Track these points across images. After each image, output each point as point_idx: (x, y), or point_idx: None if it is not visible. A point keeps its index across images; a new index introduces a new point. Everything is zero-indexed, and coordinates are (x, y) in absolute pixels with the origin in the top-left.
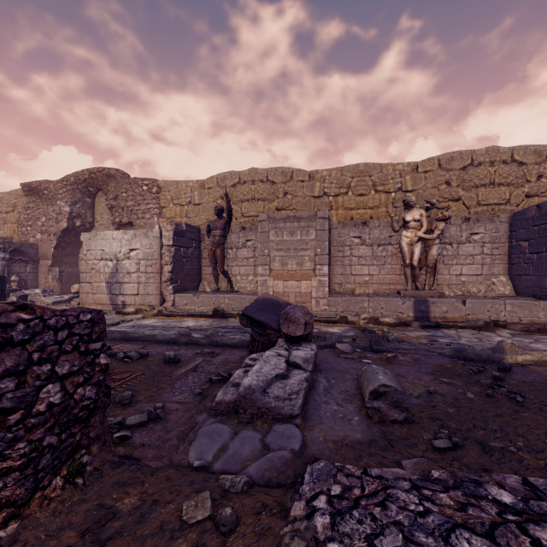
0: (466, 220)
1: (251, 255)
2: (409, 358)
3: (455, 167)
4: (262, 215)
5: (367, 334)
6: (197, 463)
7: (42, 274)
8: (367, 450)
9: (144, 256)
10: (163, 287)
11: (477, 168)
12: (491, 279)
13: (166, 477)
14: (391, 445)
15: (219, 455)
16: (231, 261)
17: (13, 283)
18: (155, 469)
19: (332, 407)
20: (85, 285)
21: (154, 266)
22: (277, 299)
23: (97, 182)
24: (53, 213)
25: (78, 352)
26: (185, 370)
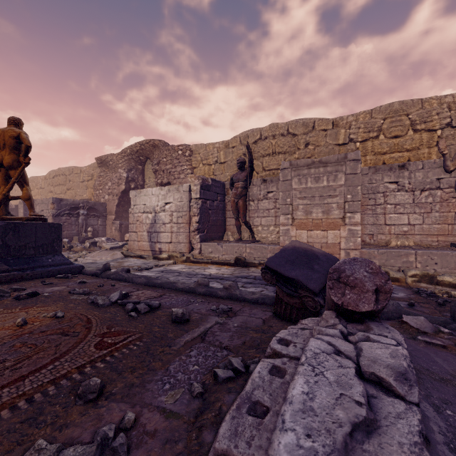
0: None
1: (272, 206)
2: None
3: None
4: (284, 163)
5: (424, 297)
6: None
7: (108, 226)
8: None
9: (175, 209)
10: (191, 236)
11: None
12: None
13: None
14: None
15: None
16: (252, 212)
17: (89, 232)
18: None
19: None
20: (133, 234)
21: (184, 217)
22: (311, 249)
23: (146, 152)
24: (116, 178)
25: None
26: (190, 337)
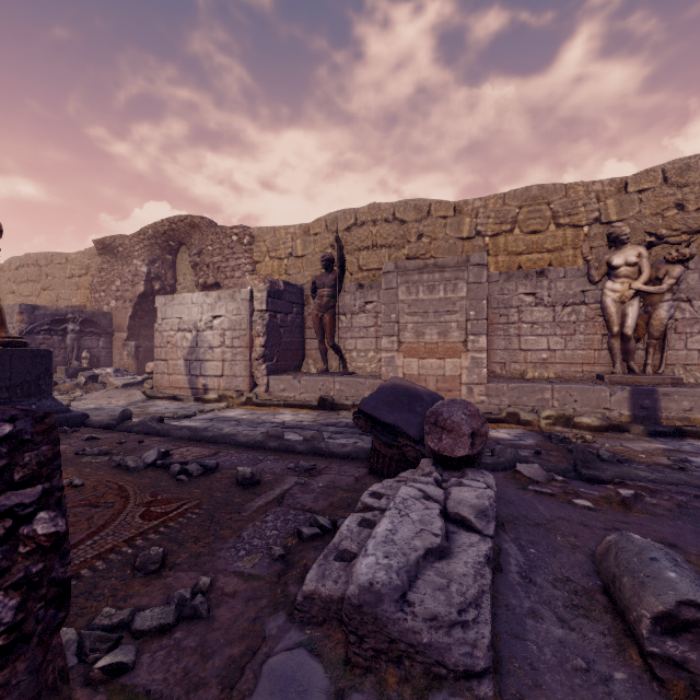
0: None
1: (372, 322)
2: (667, 501)
3: (694, 179)
4: (388, 265)
5: (556, 443)
6: None
7: (116, 350)
8: None
9: (229, 326)
10: (254, 366)
11: None
12: None
13: None
14: None
15: None
16: (344, 331)
17: (84, 360)
18: None
19: (551, 629)
20: (160, 363)
21: (242, 338)
22: (414, 387)
23: (179, 234)
24: (129, 274)
25: None
26: (264, 501)
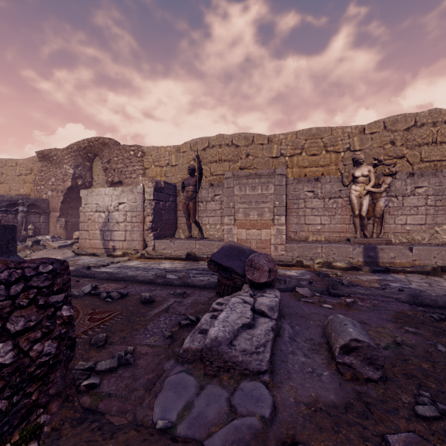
0: (410, 175)
1: (218, 207)
2: (368, 304)
3: (400, 128)
4: (228, 173)
5: (321, 277)
6: (160, 424)
7: (52, 224)
8: (344, 417)
9: (129, 209)
10: (145, 234)
11: (420, 129)
12: (434, 228)
13: (126, 441)
14: (369, 410)
15: (183, 414)
16: (201, 212)
17: (29, 230)
18: (116, 428)
19: (300, 358)
20: (84, 232)
21: (138, 217)
22: (241, 246)
23: (95, 149)
24: (60, 174)
25: (35, 306)
26: (158, 311)
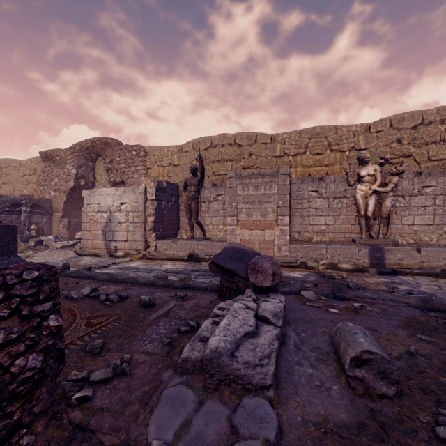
0: (417, 175)
1: (221, 207)
2: (377, 308)
3: (406, 126)
4: (231, 173)
5: (326, 279)
6: (155, 445)
7: (55, 224)
8: (357, 440)
9: (131, 209)
10: (147, 235)
11: (427, 127)
12: (442, 229)
13: None
14: (385, 431)
15: (180, 434)
16: (204, 212)
17: (32, 231)
18: None
19: (306, 370)
20: (86, 232)
21: (140, 217)
22: (244, 248)
23: (97, 149)
24: (63, 175)
25: (18, 316)
26: (157, 315)
